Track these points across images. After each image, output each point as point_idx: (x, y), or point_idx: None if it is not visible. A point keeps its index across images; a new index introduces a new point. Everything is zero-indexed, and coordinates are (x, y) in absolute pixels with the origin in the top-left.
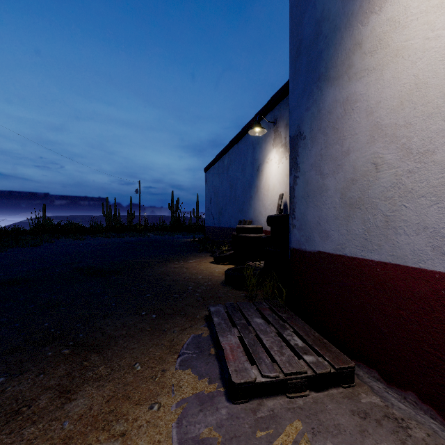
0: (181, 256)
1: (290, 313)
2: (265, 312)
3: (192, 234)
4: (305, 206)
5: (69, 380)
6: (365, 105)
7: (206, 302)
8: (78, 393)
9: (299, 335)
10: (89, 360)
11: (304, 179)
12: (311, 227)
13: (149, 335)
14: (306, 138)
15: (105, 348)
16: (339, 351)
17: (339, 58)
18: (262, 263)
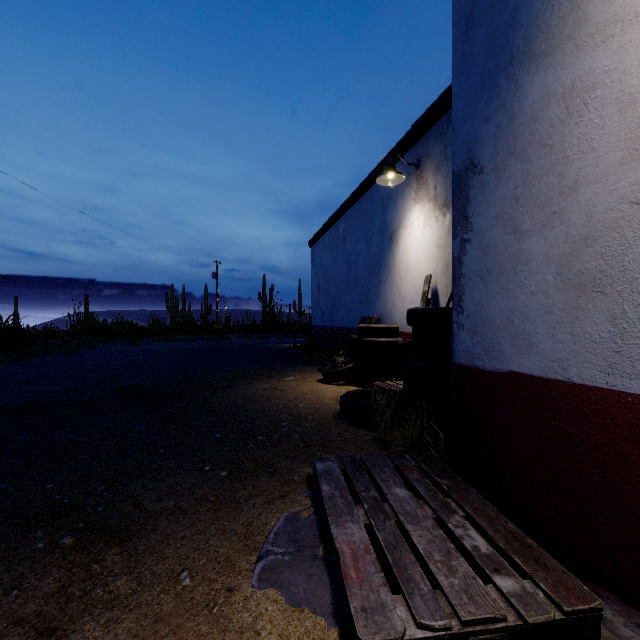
0: (273, 370)
1: (455, 477)
2: (410, 475)
3: (293, 337)
4: (483, 290)
5: (59, 605)
6: (615, 91)
7: (310, 449)
8: (68, 638)
9: (477, 525)
10: (102, 561)
11: (481, 243)
12: (494, 327)
13: (212, 511)
14: (486, 170)
15: (135, 536)
16: (563, 568)
17: (555, 12)
18: (399, 384)
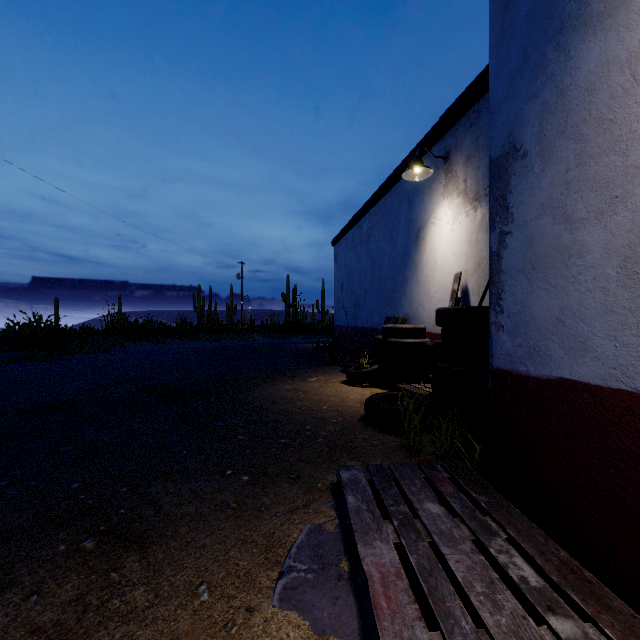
0: (297, 371)
1: (494, 493)
2: (443, 489)
3: (316, 337)
4: (526, 287)
5: (76, 614)
6: None
7: (334, 455)
8: None
9: (523, 551)
10: (121, 569)
11: (525, 234)
12: (540, 328)
13: (232, 518)
14: (530, 154)
15: (154, 542)
16: (632, 611)
17: None
18: (426, 387)
